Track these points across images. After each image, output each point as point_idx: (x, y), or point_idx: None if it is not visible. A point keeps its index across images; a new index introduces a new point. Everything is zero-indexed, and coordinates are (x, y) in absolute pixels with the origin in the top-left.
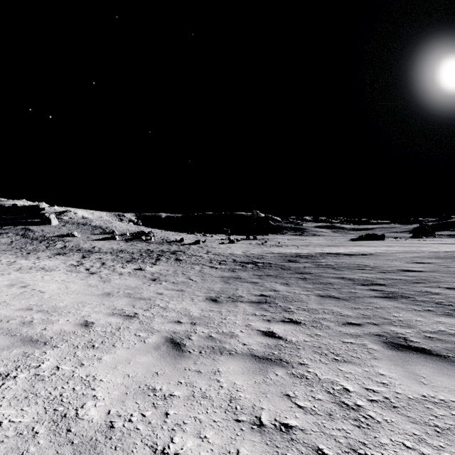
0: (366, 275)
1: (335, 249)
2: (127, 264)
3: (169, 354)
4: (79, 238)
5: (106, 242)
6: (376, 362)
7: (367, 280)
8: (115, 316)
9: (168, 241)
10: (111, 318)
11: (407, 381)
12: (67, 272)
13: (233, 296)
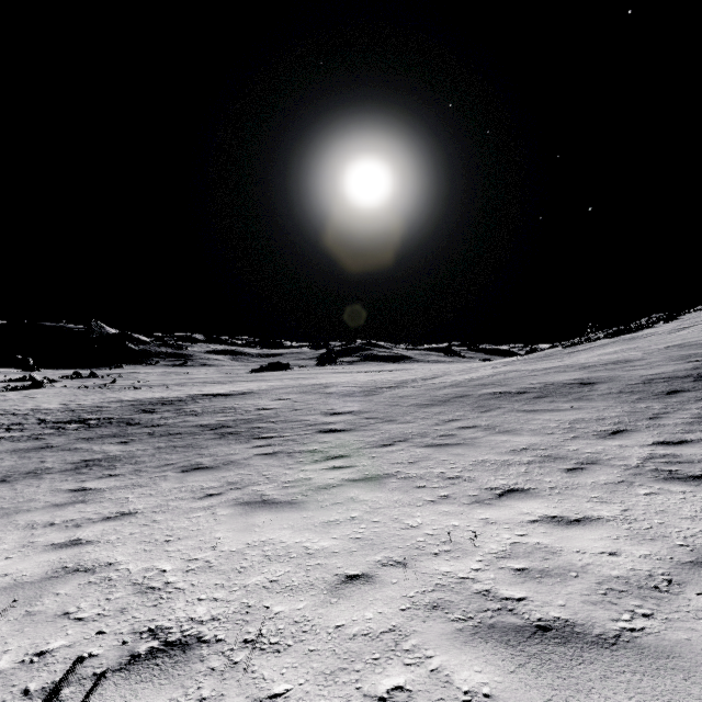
0: (223, 419)
1: (218, 387)
2: None
3: None
4: None
5: None
6: (165, 482)
7: (219, 424)
8: None
9: None
10: None
11: (174, 484)
12: None
13: (36, 470)
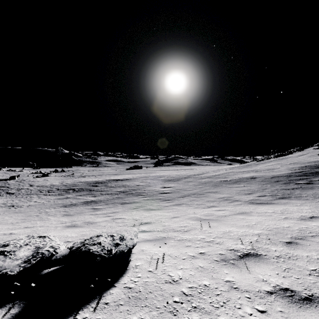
0: (125, 189)
1: (116, 176)
2: None
3: (69, 216)
4: None
5: None
6: (118, 206)
7: (124, 191)
8: (30, 216)
9: None
10: (30, 217)
11: (122, 207)
12: None
13: (72, 204)
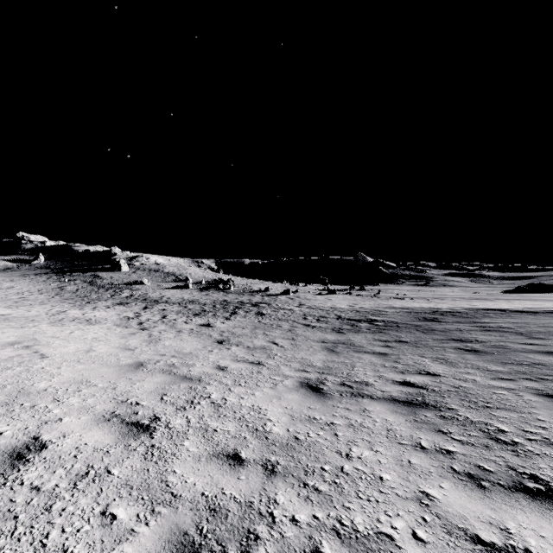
0: None
1: (491, 303)
2: (193, 318)
3: None
4: (149, 286)
5: (177, 291)
6: None
7: None
8: (110, 423)
9: (250, 291)
10: (96, 430)
11: None
12: (112, 326)
13: (349, 380)
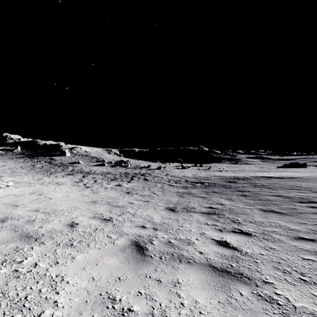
0: (301, 194)
1: (265, 173)
2: (111, 182)
3: (133, 257)
4: (82, 164)
5: (99, 167)
6: None
7: (303, 198)
8: (95, 219)
9: (139, 167)
10: (92, 220)
11: None
12: (71, 186)
13: (187, 207)
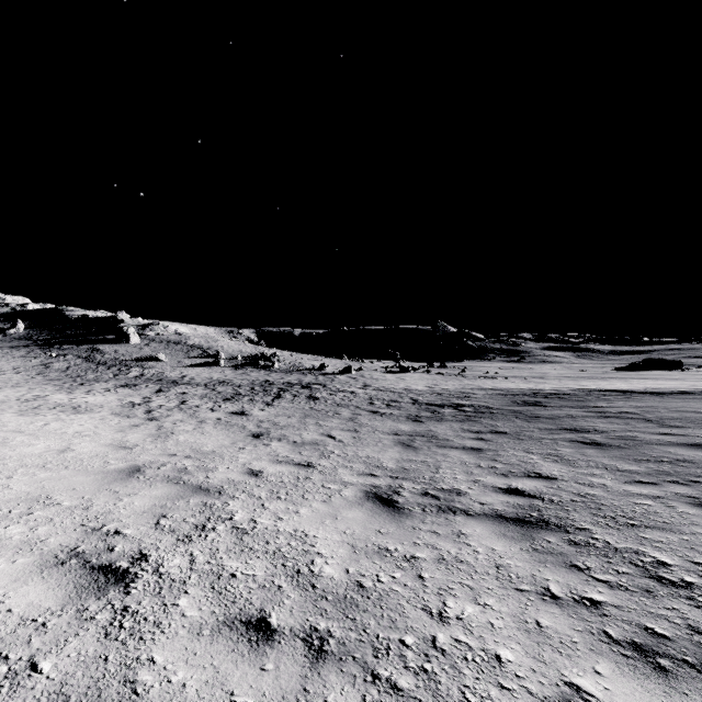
0: None
1: (604, 383)
2: (222, 404)
3: None
4: (167, 363)
5: (205, 369)
6: None
7: None
8: (63, 568)
9: (300, 368)
10: (36, 582)
11: None
12: (108, 416)
13: (434, 488)
